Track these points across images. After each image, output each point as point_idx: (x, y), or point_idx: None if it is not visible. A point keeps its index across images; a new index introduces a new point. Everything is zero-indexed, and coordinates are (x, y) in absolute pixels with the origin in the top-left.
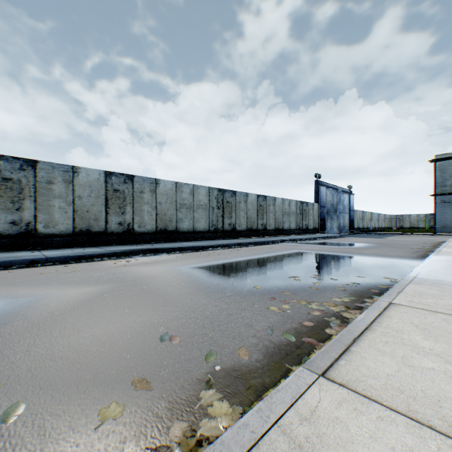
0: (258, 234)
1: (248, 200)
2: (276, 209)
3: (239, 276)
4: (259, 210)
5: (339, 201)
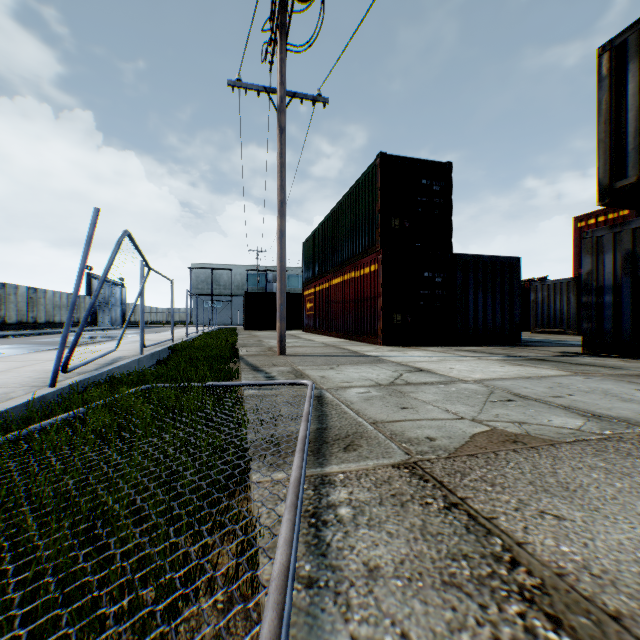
0: (30, 328)
1: (20, 292)
2: (48, 302)
3: (84, 339)
4: (31, 303)
5: (112, 294)
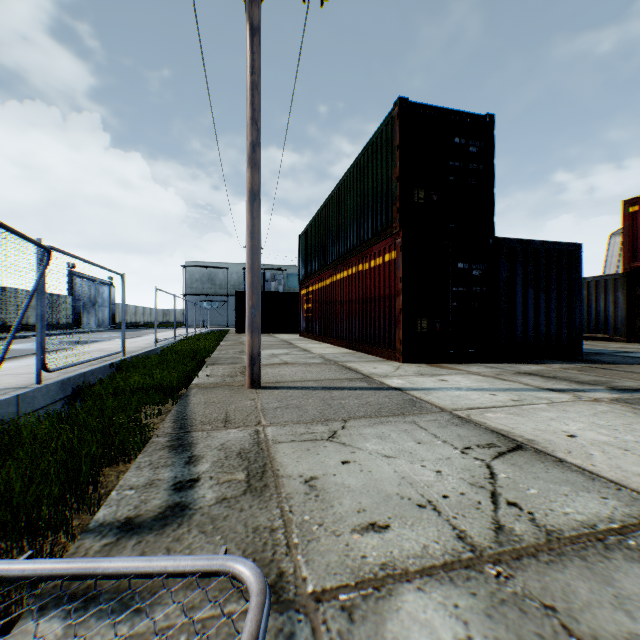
0: None
1: None
2: (20, 302)
3: None
4: None
5: (99, 294)
